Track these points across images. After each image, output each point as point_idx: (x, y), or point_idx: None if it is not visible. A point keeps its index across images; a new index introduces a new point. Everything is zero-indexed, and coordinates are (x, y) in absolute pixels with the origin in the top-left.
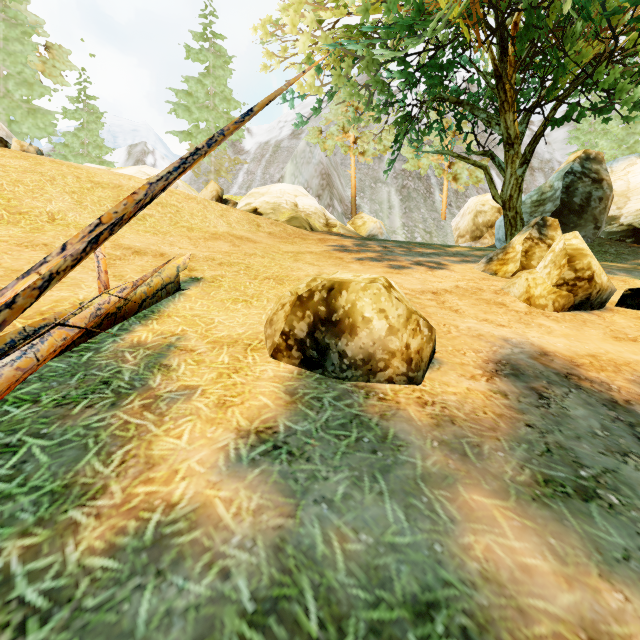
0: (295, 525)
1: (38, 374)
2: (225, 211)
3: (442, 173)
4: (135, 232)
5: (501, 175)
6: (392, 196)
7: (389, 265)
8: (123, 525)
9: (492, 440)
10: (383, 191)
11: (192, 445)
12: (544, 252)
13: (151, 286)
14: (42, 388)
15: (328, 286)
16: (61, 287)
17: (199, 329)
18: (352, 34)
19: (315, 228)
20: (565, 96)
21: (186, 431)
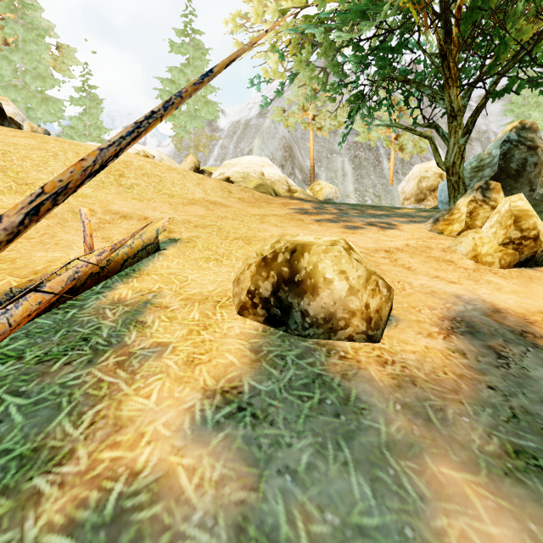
0: (258, 500)
1: (25, 330)
2: (201, 180)
3: (390, 144)
4: (123, 199)
5: (442, 145)
6: (345, 165)
7: (345, 226)
8: (85, 496)
9: (455, 403)
10: (338, 161)
11: (160, 405)
12: (487, 213)
13: (132, 247)
14: (27, 344)
15: (291, 248)
16: (55, 248)
17: (174, 286)
18: (311, 23)
19: (279, 193)
20: (505, 71)
21: (155, 390)
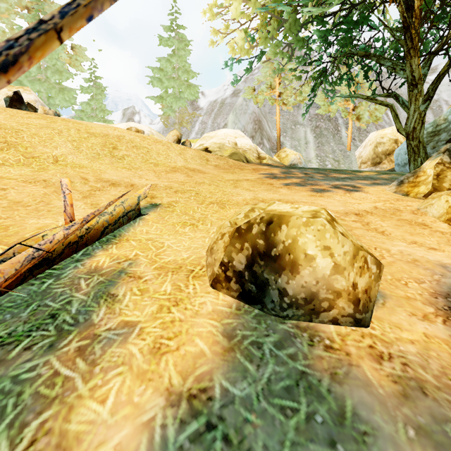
0: None
1: None
2: (183, 150)
3: (347, 115)
4: (114, 168)
5: None
6: (308, 134)
7: (312, 189)
8: None
9: None
10: (301, 131)
11: (114, 416)
12: None
13: (113, 215)
14: None
15: (266, 219)
16: (47, 215)
17: (150, 253)
18: None
19: (250, 160)
20: None
21: (113, 391)
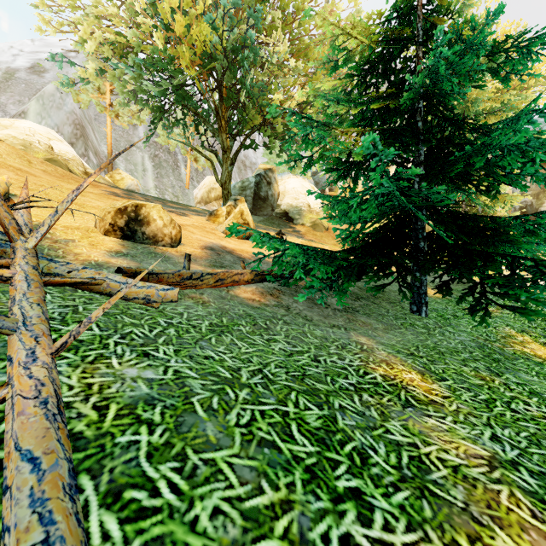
0: (141, 265)
1: None
2: None
3: (186, 153)
4: None
5: None
6: (146, 161)
7: None
8: (83, 262)
9: (200, 259)
10: (138, 155)
11: (90, 252)
12: None
13: (2, 192)
14: None
15: (135, 205)
16: None
17: None
18: None
19: (76, 174)
20: (249, 135)
21: (84, 249)
